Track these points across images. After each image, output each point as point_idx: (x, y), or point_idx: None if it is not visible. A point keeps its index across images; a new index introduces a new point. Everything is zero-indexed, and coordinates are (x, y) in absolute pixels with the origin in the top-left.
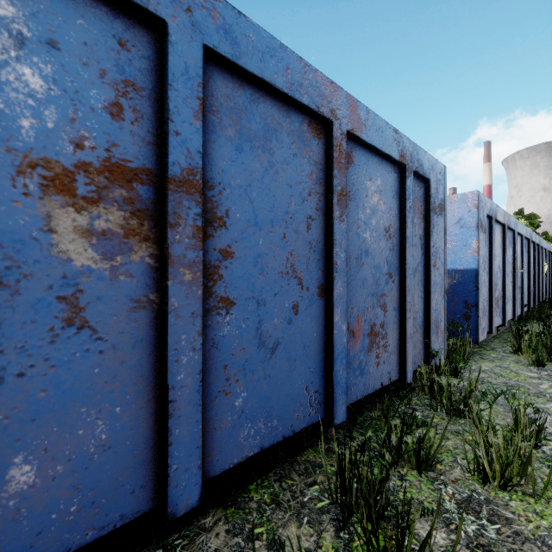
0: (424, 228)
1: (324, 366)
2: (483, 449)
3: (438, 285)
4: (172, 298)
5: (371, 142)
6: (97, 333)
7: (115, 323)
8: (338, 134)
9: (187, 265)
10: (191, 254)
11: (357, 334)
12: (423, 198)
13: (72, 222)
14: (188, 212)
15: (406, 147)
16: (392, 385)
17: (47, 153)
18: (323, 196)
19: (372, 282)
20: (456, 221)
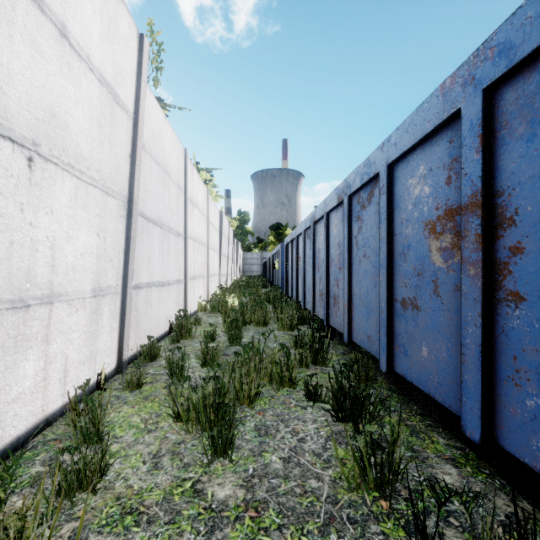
0: None
1: None
2: None
3: None
4: (463, 286)
5: None
6: (442, 300)
7: (448, 297)
8: None
9: (471, 263)
10: (474, 255)
11: None
12: None
13: (435, 246)
14: (472, 225)
15: None
16: None
17: (430, 218)
18: None
19: None
20: None
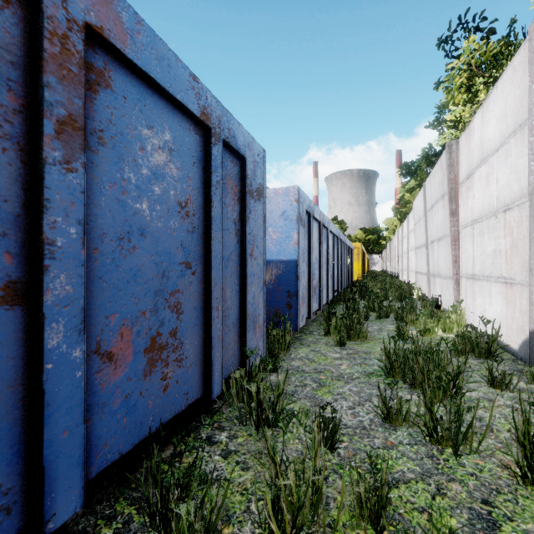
0: (240, 212)
1: (25, 433)
2: (269, 506)
3: (256, 277)
4: None
5: (146, 70)
6: None
7: None
8: (59, 16)
9: None
10: None
11: (121, 354)
12: (239, 178)
13: None
14: None
15: (212, 107)
16: (200, 401)
17: None
18: (22, 116)
19: (153, 275)
20: (281, 213)
